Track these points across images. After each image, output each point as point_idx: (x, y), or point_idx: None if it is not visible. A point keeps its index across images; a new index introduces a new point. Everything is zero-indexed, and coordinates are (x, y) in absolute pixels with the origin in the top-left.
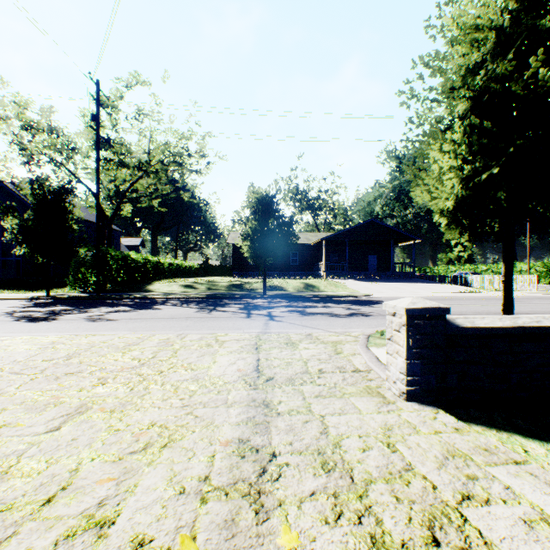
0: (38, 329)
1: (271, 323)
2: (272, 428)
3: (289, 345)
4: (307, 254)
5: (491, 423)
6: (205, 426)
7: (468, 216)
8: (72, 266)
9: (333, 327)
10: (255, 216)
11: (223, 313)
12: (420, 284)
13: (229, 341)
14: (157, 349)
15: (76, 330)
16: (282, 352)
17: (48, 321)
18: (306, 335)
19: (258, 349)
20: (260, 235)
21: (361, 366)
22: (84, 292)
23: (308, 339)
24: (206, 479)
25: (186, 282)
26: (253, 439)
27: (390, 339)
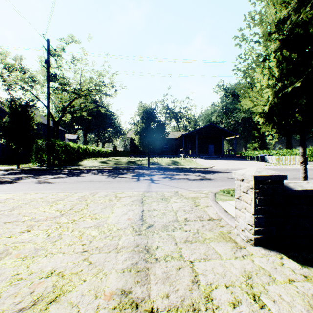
0: (2, 189)
1: (152, 185)
2: (151, 276)
3: (163, 200)
4: (173, 144)
5: None
6: (95, 274)
7: (278, 116)
8: (34, 150)
9: (191, 187)
10: (143, 121)
11: (122, 178)
12: (239, 161)
13: (124, 197)
14: (75, 203)
15: (27, 189)
16: (159, 205)
17: (11, 184)
18: (174, 193)
19: (143, 203)
20: (146, 132)
21: (214, 215)
22: (41, 166)
23: (176, 196)
24: None
25: (102, 160)
26: (134, 290)
27: (239, 198)
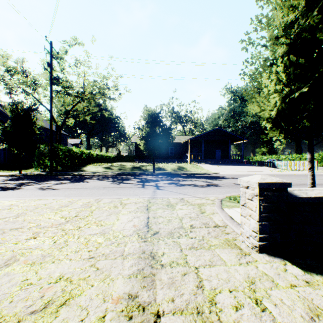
0: (5, 195)
1: (158, 191)
2: (157, 281)
3: (169, 207)
4: (179, 149)
5: None
6: (103, 280)
7: (285, 121)
8: (36, 156)
9: (197, 194)
10: (148, 125)
11: (127, 184)
12: (247, 167)
13: (129, 204)
14: (80, 210)
15: (30, 196)
16: (164, 212)
17: (14, 190)
18: (180, 199)
19: (148, 209)
20: (151, 137)
21: (219, 222)
22: (43, 171)
23: (181, 202)
24: None
25: (106, 165)
26: (141, 295)
27: (244, 205)
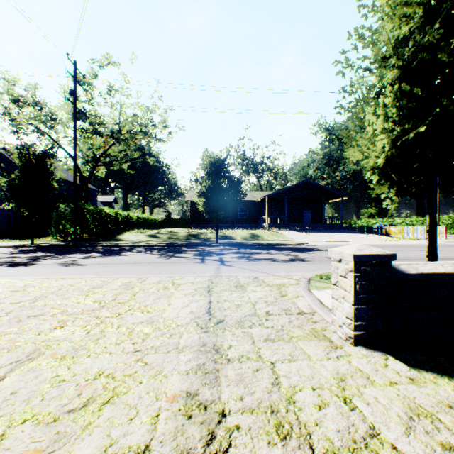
0: (15, 273)
1: (223, 267)
2: (222, 378)
3: (238, 288)
4: (252, 209)
5: (440, 369)
6: (153, 376)
7: (397, 172)
8: (54, 219)
9: (276, 271)
10: (209, 177)
11: (180, 258)
12: (347, 234)
13: (184, 284)
14: (118, 292)
15: (49, 274)
16: (232, 295)
17: (26, 266)
18: (253, 278)
19: (210, 292)
20: (213, 193)
21: (305, 308)
22: (64, 241)
23: (255, 282)
24: (146, 450)
25: (151, 232)
26: (202, 393)
27: (336, 285)
